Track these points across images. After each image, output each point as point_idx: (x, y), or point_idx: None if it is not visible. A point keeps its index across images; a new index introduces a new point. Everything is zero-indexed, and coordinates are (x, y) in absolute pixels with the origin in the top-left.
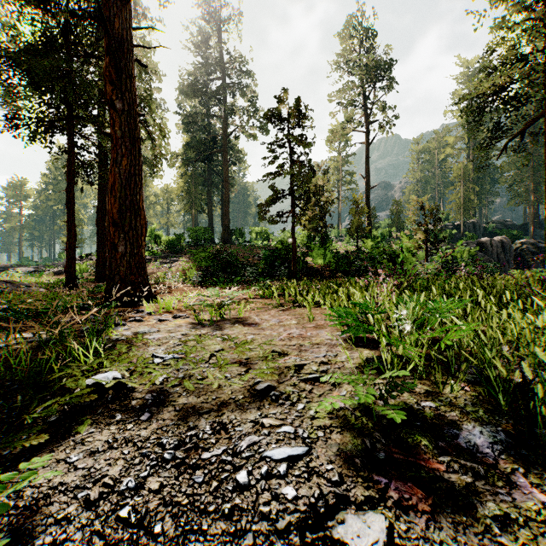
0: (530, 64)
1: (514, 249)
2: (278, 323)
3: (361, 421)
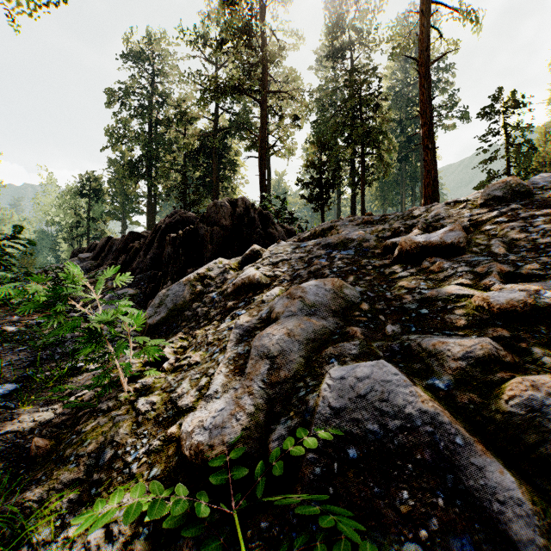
0: None
1: None
2: None
3: None
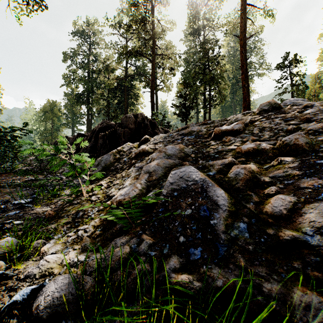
0: None
1: None
2: None
3: None
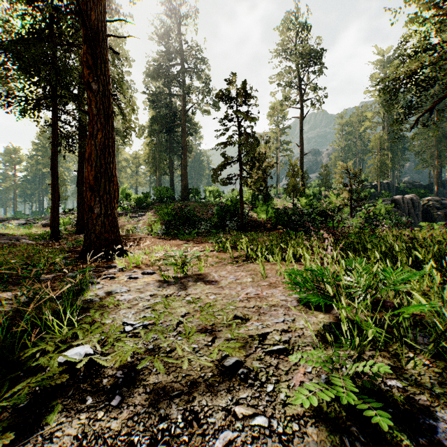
0: (437, 53)
1: (422, 205)
2: (235, 281)
3: (333, 408)
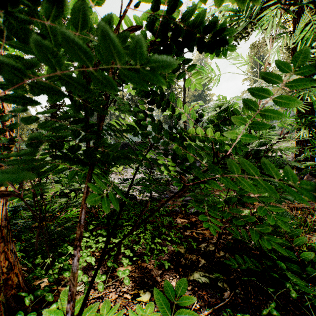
0: None
1: None
2: None
3: None
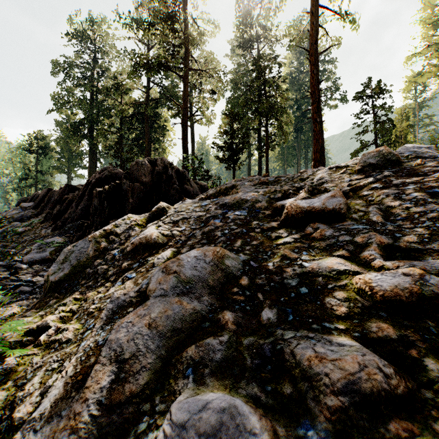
0: None
1: None
2: None
3: None
